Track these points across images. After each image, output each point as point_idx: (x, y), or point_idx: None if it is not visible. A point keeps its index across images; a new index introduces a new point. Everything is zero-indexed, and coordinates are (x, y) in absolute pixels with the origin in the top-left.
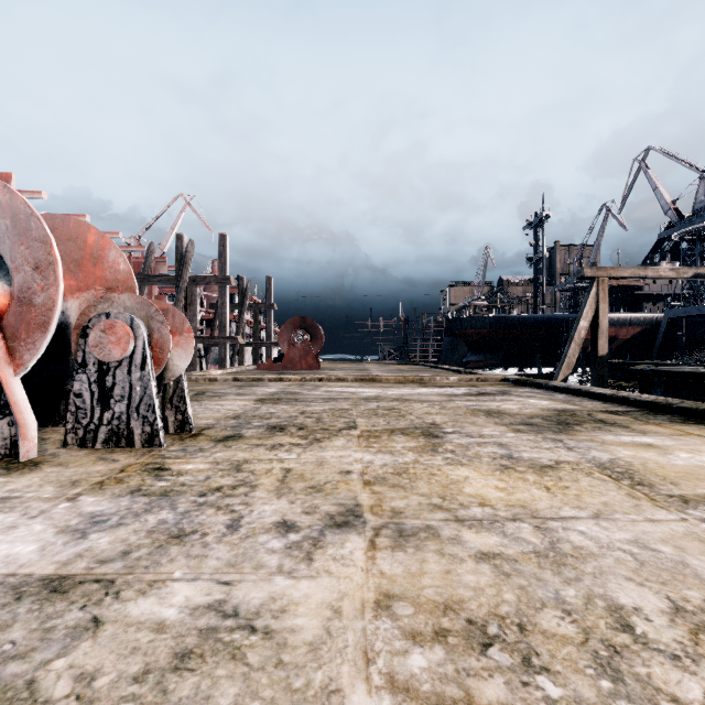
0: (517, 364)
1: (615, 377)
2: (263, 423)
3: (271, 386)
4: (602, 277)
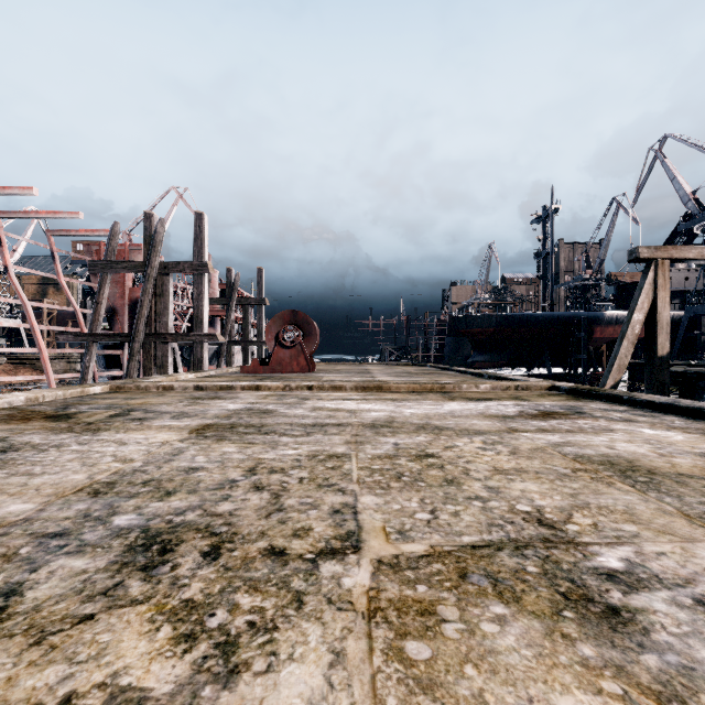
0: (525, 364)
1: (634, 378)
2: (140, 517)
3: (240, 397)
4: (661, 258)
